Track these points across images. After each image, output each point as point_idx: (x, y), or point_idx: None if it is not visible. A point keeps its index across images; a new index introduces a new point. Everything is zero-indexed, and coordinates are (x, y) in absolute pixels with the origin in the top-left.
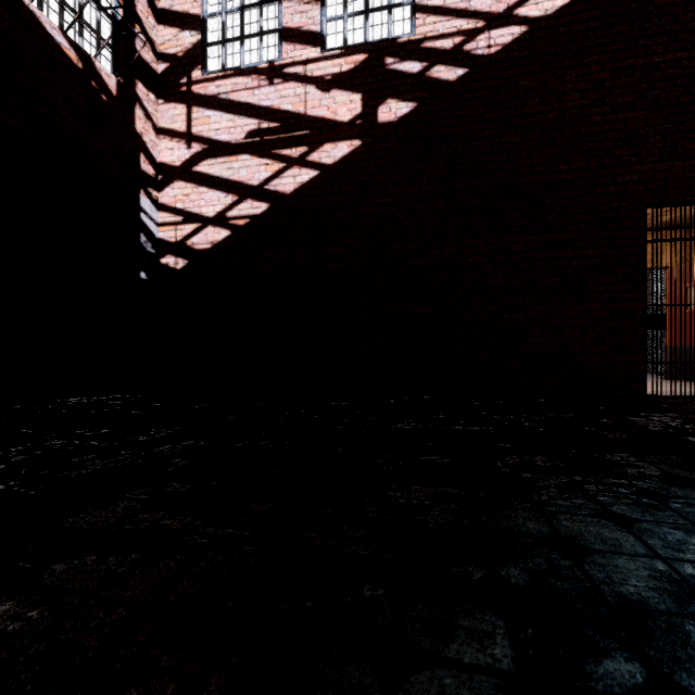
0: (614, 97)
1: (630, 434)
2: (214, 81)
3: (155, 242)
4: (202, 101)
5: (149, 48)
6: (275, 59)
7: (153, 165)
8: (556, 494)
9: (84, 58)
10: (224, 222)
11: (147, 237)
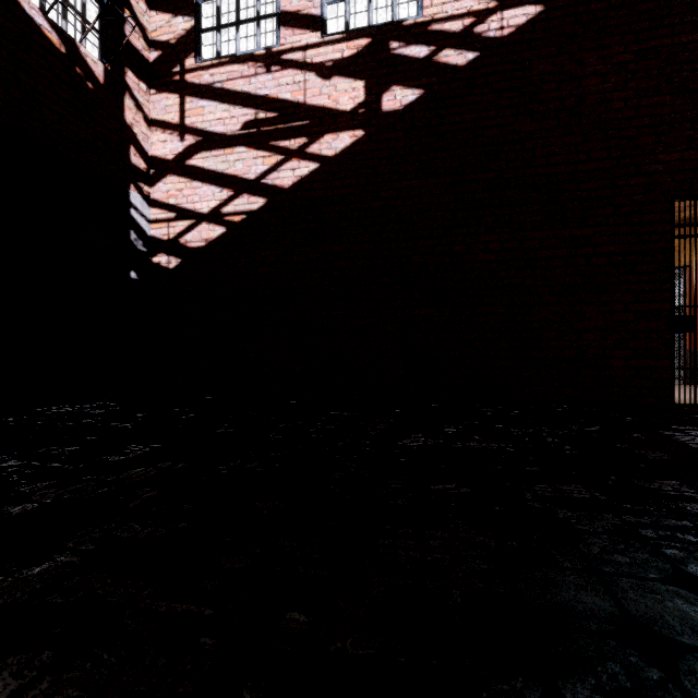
0: (637, 80)
1: (671, 454)
2: (208, 70)
3: (147, 240)
4: (196, 91)
5: (140, 34)
6: (272, 45)
7: (144, 159)
8: (608, 544)
9: (67, 42)
10: (219, 218)
11: (137, 234)
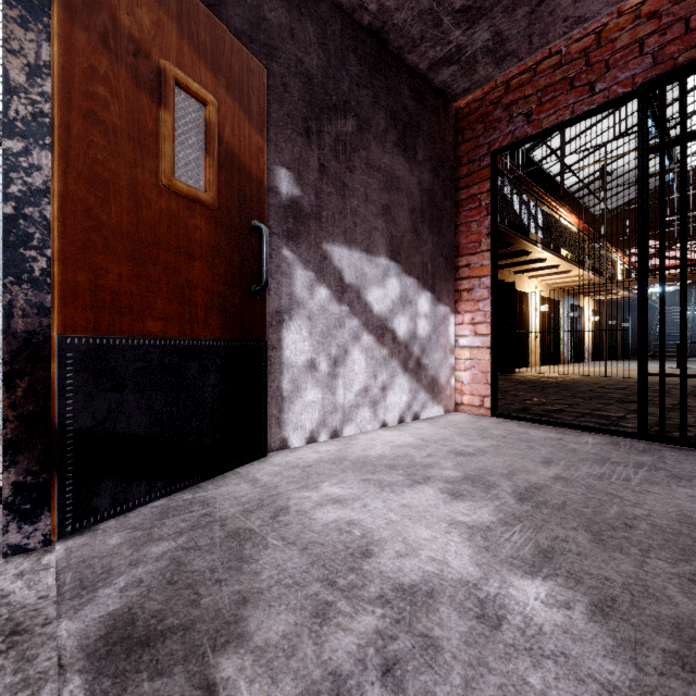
0: None
1: None
2: None
3: None
4: None
5: None
6: None
7: None
8: None
9: None
10: None
11: None
